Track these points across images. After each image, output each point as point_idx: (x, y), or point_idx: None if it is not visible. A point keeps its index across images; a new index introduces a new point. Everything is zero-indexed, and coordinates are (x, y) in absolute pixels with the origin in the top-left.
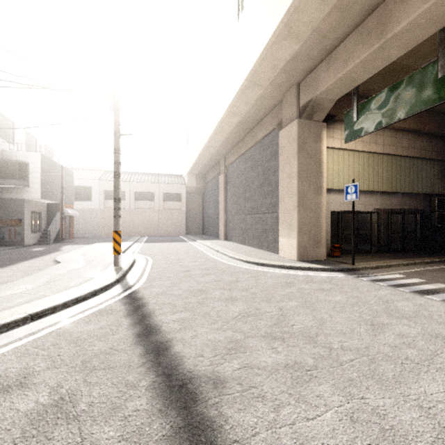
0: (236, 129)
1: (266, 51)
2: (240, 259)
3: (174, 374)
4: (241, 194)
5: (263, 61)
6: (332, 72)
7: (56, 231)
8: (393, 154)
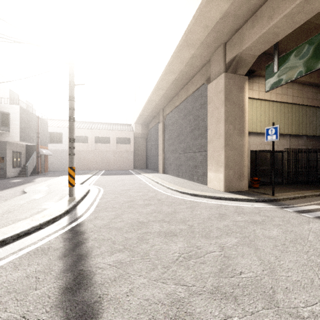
0: (172, 86)
1: (199, 10)
2: (176, 190)
3: None
4: (176, 137)
5: (197, 21)
6: (257, 29)
7: (33, 166)
8: (300, 104)
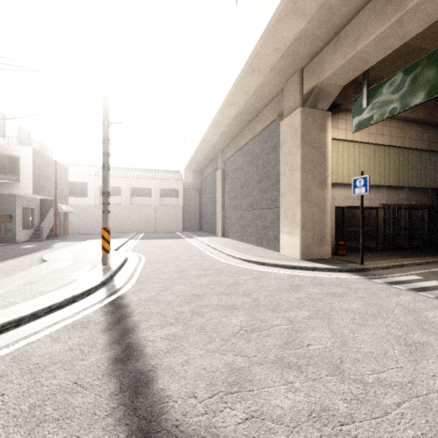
0: (234, 122)
1: (268, 30)
2: (239, 258)
3: (153, 430)
4: (239, 189)
5: (265, 43)
6: (341, 54)
7: (49, 227)
8: (400, 146)
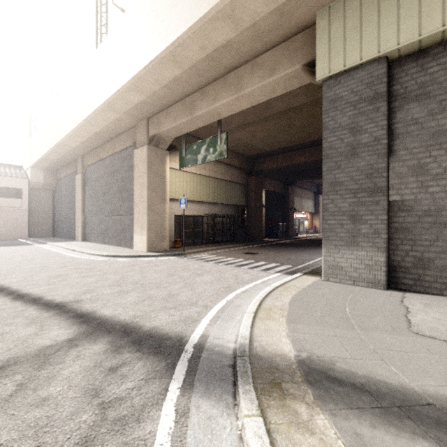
0: (95, 136)
1: (120, 93)
2: (98, 254)
3: (50, 304)
4: (101, 196)
5: (118, 98)
6: (168, 122)
7: None
8: (215, 178)
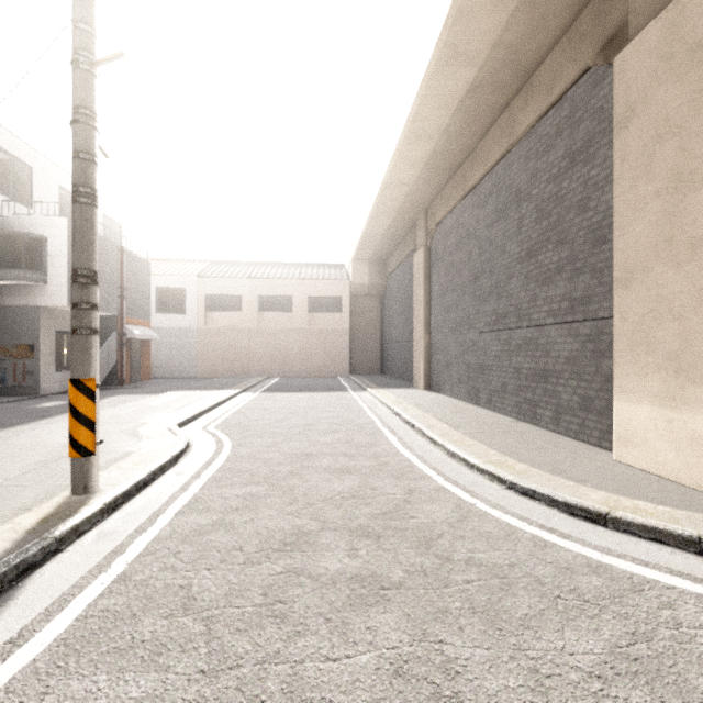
0: (459, 119)
1: None
2: (489, 473)
3: None
4: (467, 284)
5: None
6: None
7: (108, 367)
8: None
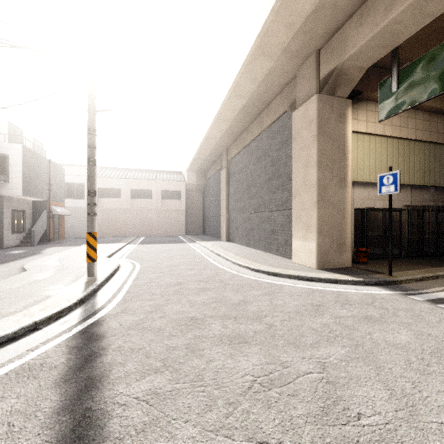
0: (240, 116)
1: None
2: (246, 266)
3: None
4: (245, 190)
5: (277, 16)
6: (368, 26)
7: (42, 231)
8: (426, 141)
